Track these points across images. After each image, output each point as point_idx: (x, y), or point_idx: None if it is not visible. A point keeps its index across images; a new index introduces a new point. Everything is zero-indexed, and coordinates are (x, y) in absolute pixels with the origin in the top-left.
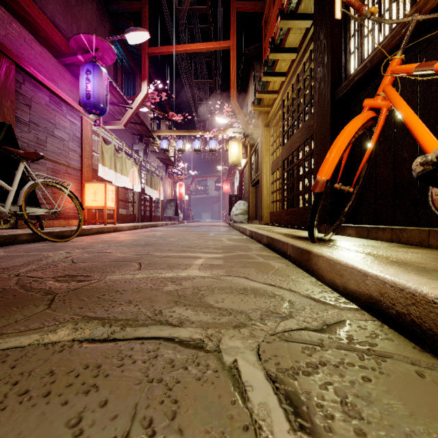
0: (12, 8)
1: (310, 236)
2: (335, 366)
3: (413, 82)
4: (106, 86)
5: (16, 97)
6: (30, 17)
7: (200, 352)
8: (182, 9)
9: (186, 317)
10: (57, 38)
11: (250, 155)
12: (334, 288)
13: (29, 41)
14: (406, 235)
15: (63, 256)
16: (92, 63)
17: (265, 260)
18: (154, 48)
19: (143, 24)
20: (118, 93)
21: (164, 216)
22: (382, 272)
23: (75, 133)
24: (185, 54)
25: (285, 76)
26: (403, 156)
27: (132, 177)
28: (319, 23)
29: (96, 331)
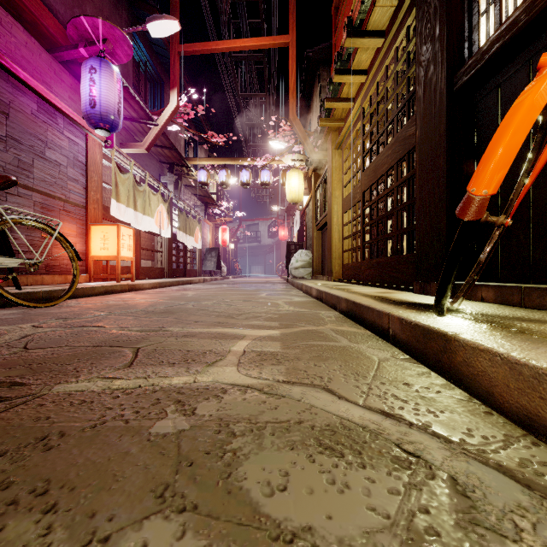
0: None
1: (438, 305)
2: None
3: None
4: (118, 91)
5: None
6: None
7: None
8: None
9: None
10: (49, 24)
11: (314, 189)
12: (535, 431)
13: (7, 24)
14: None
15: (20, 335)
16: (98, 59)
17: (352, 343)
18: (187, 46)
19: (172, 13)
20: (137, 104)
21: (203, 270)
22: None
23: (77, 156)
24: (230, 57)
25: (365, 74)
26: None
27: (159, 218)
28: None
29: None
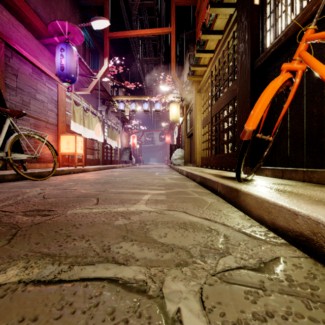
0: (3, 0)
1: (237, 177)
2: (283, 318)
3: (321, 50)
4: (76, 61)
5: (5, 68)
6: (17, 7)
7: (142, 298)
8: (134, 4)
9: (131, 253)
10: (38, 24)
11: (185, 114)
12: (262, 223)
13: (16, 26)
14: (317, 176)
15: (37, 193)
16: (65, 43)
17: (200, 196)
18: (113, 33)
19: (105, 14)
20: (85, 67)
21: (121, 160)
22: (313, 212)
23: (53, 96)
24: (137, 38)
25: (213, 53)
26: (312, 111)
27: (97, 131)
28: (241, 8)
29: (44, 270)
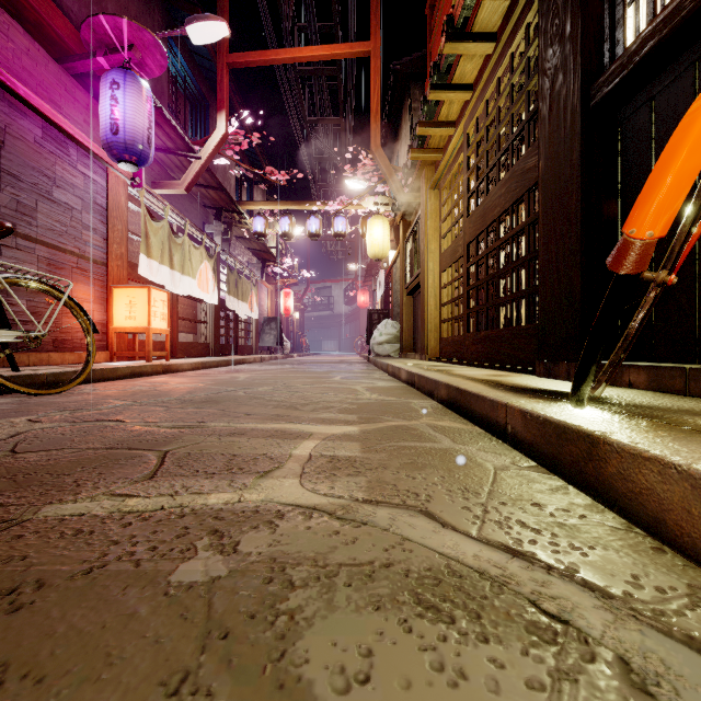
0: None
1: (578, 393)
2: None
3: None
4: (148, 112)
5: None
6: None
7: None
8: None
9: None
10: (59, 25)
11: (403, 242)
12: None
13: (2, 25)
14: None
15: (9, 433)
16: (122, 70)
17: (457, 444)
18: (238, 55)
19: (219, 13)
20: (173, 130)
21: (259, 346)
22: None
23: (95, 197)
24: (294, 72)
25: (470, 90)
26: None
27: (202, 279)
28: None
29: None
